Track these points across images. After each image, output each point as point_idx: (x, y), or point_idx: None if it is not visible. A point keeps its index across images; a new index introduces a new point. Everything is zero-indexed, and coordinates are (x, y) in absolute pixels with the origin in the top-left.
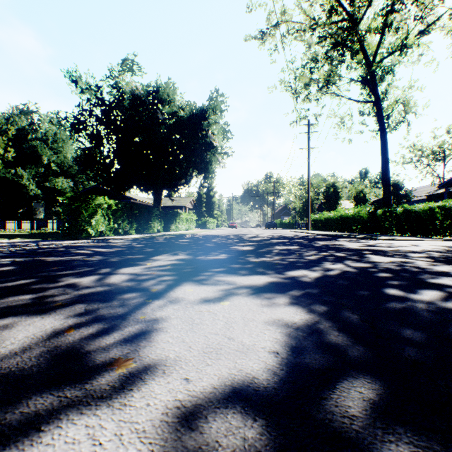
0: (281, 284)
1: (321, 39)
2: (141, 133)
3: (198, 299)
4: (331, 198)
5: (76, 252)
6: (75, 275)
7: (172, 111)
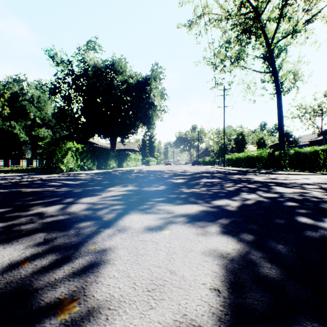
0: (210, 213)
1: (233, 27)
2: (101, 95)
3: (143, 228)
4: (240, 143)
5: (49, 184)
6: (44, 205)
7: (124, 79)
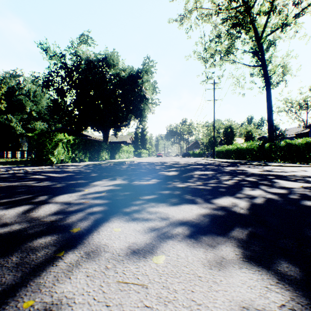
0: (217, 219)
1: (224, 21)
2: (94, 88)
3: (125, 249)
4: (229, 135)
5: (31, 177)
6: (6, 205)
7: (116, 72)
